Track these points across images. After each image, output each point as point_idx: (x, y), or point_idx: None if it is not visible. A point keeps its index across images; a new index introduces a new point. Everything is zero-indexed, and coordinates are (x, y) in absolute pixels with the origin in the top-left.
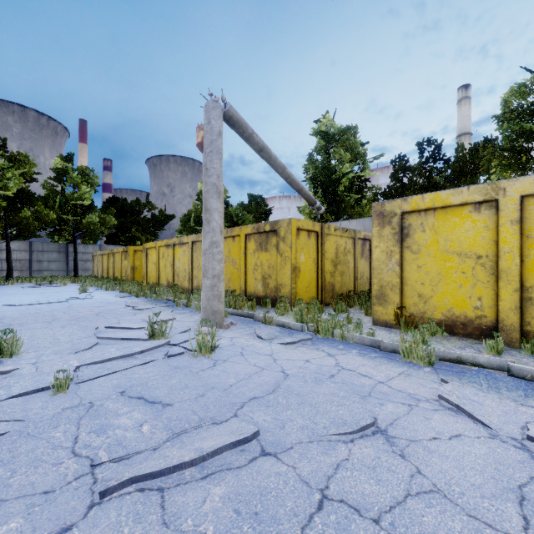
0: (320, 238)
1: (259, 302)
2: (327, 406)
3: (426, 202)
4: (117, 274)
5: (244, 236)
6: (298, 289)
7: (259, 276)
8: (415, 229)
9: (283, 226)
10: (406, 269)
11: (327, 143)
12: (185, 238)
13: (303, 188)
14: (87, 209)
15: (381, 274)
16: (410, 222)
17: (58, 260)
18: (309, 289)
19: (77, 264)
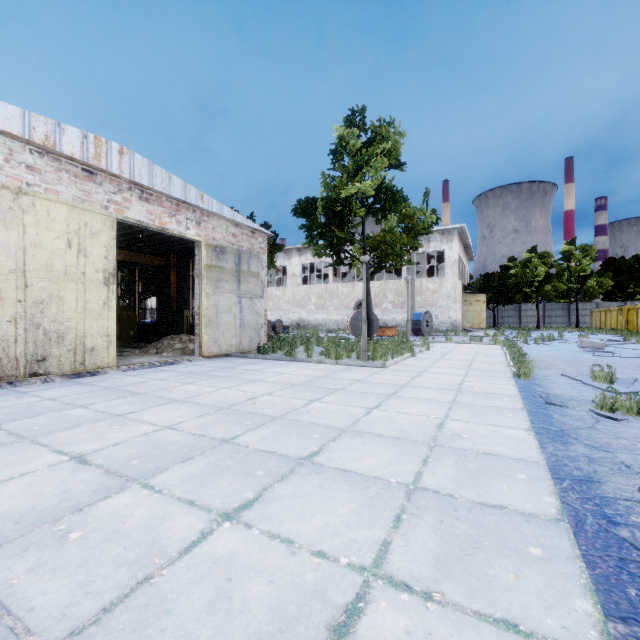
0: None
1: None
2: None
3: None
4: (613, 326)
5: None
6: None
7: None
8: None
9: None
10: None
11: None
12: None
13: None
14: (586, 277)
15: None
16: None
17: (562, 316)
18: None
19: (578, 319)
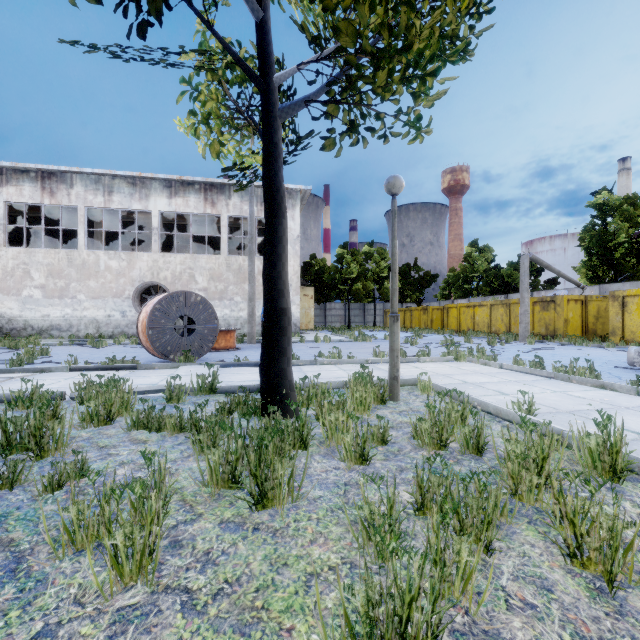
0: (584, 303)
1: (542, 339)
2: (571, 348)
3: (633, 292)
4: (414, 324)
5: (531, 303)
6: (568, 331)
7: (542, 325)
8: (629, 303)
9: (558, 299)
10: (625, 321)
11: (603, 215)
12: (484, 302)
13: (571, 279)
14: (383, 278)
15: (613, 322)
16: (627, 300)
17: (359, 315)
18: (576, 331)
19: (375, 318)
